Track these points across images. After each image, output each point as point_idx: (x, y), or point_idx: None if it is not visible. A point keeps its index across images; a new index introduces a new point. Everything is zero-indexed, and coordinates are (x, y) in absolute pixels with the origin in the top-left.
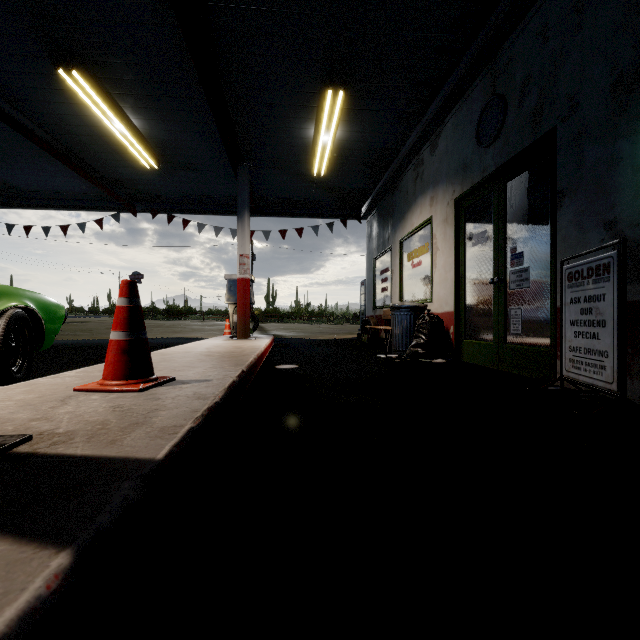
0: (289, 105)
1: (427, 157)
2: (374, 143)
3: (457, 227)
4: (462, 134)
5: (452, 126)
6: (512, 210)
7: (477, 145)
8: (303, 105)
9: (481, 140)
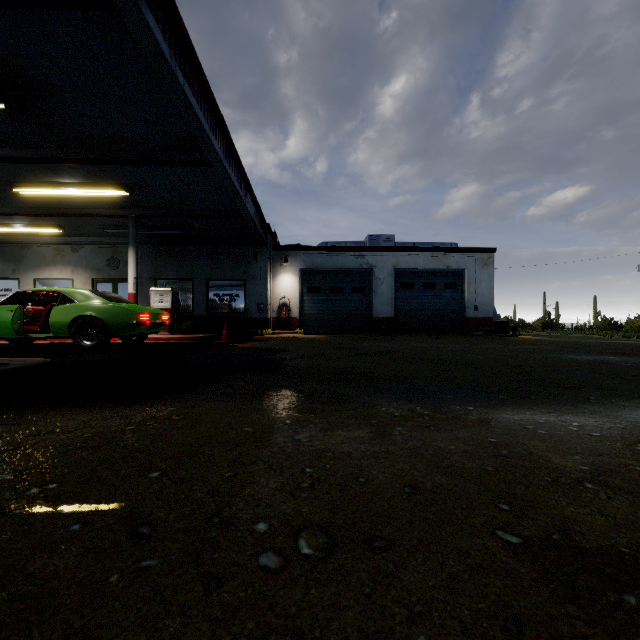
0: (25, 219)
1: (69, 251)
2: (37, 232)
3: (93, 288)
4: (97, 258)
5: (91, 251)
6: (121, 291)
7: (106, 266)
8: (31, 221)
9: (109, 266)
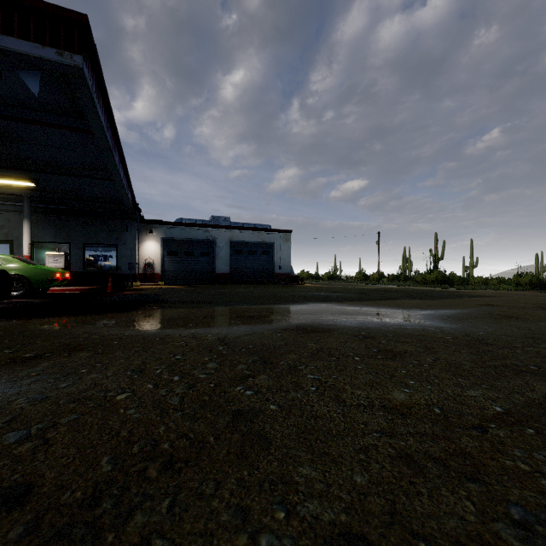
0: None
1: None
2: None
3: None
4: None
5: None
6: None
7: None
8: None
9: None
